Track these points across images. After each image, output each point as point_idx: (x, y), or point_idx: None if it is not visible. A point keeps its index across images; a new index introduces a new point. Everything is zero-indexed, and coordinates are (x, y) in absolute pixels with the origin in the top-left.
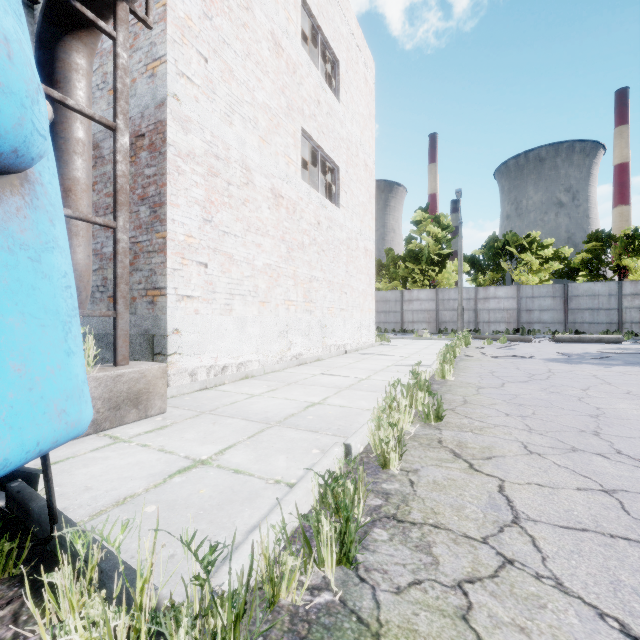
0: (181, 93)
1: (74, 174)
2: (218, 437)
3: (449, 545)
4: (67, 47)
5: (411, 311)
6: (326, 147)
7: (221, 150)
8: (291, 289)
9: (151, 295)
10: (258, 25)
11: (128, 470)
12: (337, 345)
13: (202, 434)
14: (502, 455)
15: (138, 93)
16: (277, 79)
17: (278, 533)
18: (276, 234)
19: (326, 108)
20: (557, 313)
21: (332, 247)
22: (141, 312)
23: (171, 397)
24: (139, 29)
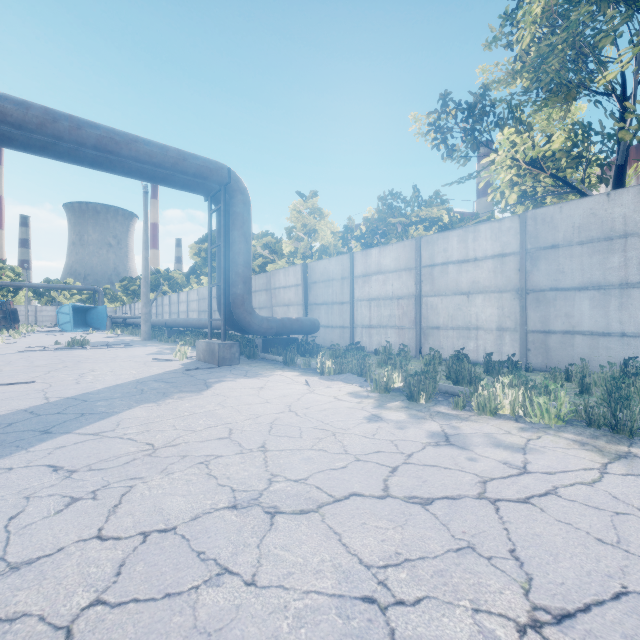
0: None
1: None
2: None
3: None
4: None
5: None
6: None
7: None
8: None
9: None
10: None
11: None
12: None
13: None
14: None
15: None
16: None
17: None
18: None
19: None
20: None
21: None
22: None
23: None
24: None
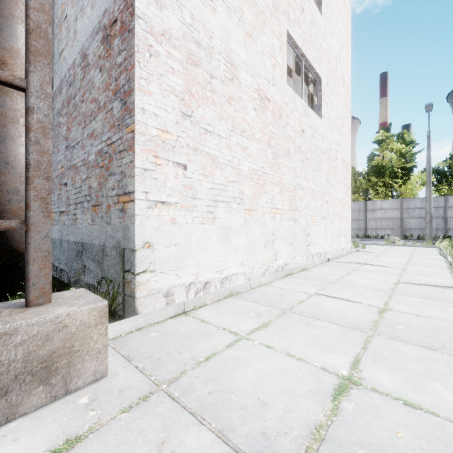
0: None
1: (11, 43)
2: None
3: None
4: None
5: (374, 219)
6: (309, 56)
7: (202, 37)
8: (277, 197)
9: (122, 201)
10: None
11: None
12: (319, 253)
13: None
14: None
15: None
16: None
17: None
18: (262, 138)
19: (309, 17)
20: None
21: (315, 156)
22: (114, 221)
23: (136, 329)
24: None
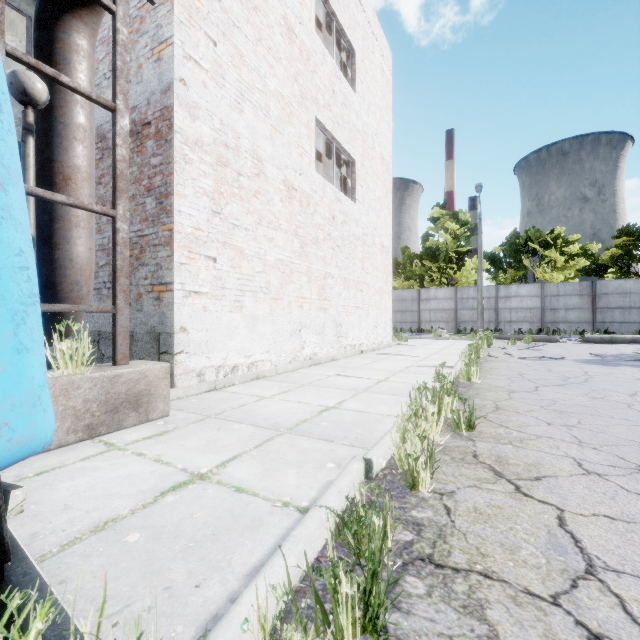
0: (188, 77)
1: (74, 161)
2: (222, 446)
3: (508, 606)
4: (67, 27)
5: (428, 310)
6: (341, 139)
7: (231, 139)
8: (305, 286)
9: (157, 291)
10: (270, 9)
11: (116, 485)
12: (352, 345)
13: (204, 442)
14: (553, 475)
15: (144, 79)
16: (290, 66)
17: (280, 598)
18: (289, 228)
19: (341, 98)
20: (584, 312)
21: (347, 243)
22: (147, 309)
23: (177, 399)
24: (145, 12)
